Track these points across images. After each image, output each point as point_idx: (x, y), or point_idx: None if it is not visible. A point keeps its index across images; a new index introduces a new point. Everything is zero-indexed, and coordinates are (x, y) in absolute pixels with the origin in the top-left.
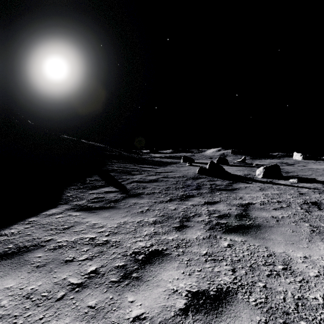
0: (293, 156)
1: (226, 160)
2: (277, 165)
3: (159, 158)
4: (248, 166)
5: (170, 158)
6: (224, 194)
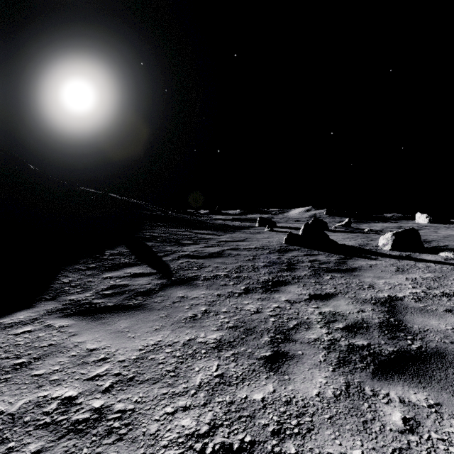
0: (416, 218)
1: (324, 223)
2: (415, 229)
3: (223, 220)
4: (358, 232)
5: (240, 221)
6: (337, 278)
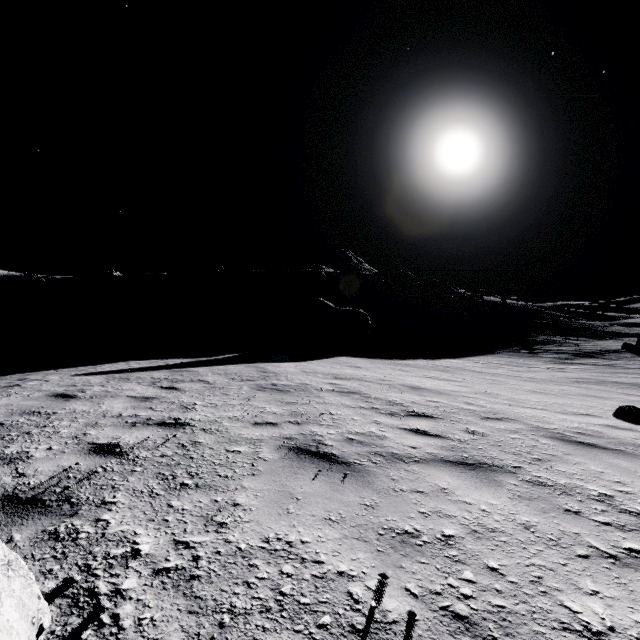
0: None
1: None
2: None
3: (633, 325)
4: None
5: None
6: (598, 359)
